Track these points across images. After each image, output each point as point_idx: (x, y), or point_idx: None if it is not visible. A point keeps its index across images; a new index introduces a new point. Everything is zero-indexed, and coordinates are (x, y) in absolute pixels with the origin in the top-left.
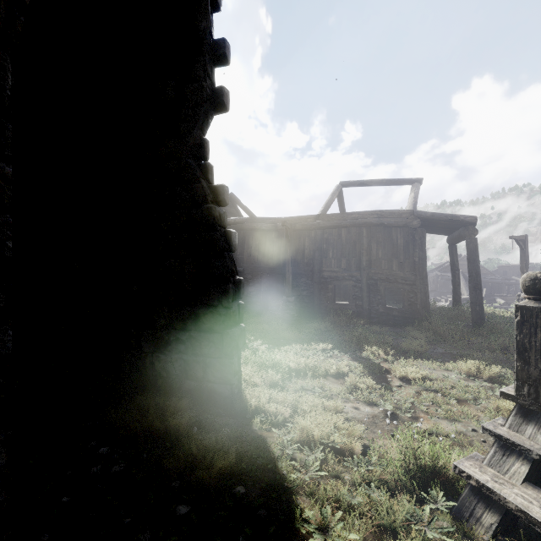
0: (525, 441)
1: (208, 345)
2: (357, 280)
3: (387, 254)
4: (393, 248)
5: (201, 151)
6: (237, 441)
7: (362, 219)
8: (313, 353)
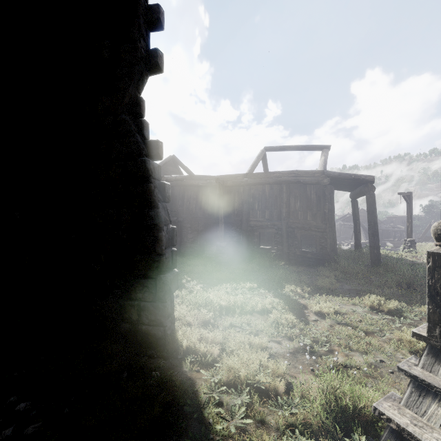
0: (440, 382)
1: (142, 289)
2: (279, 228)
3: (303, 206)
4: (307, 201)
5: (137, 109)
6: (164, 388)
7: (282, 177)
8: (241, 292)
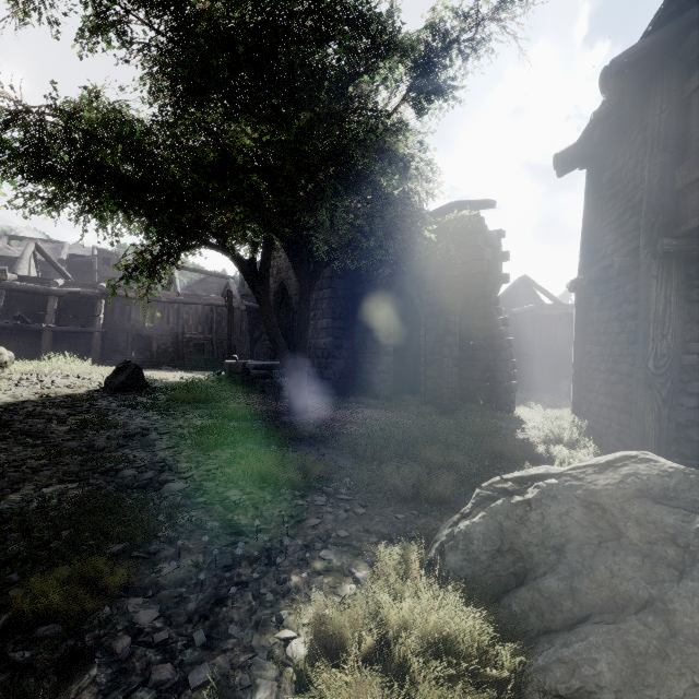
0: None
1: (499, 388)
2: None
3: None
4: None
5: (496, 302)
6: (509, 415)
7: None
8: None
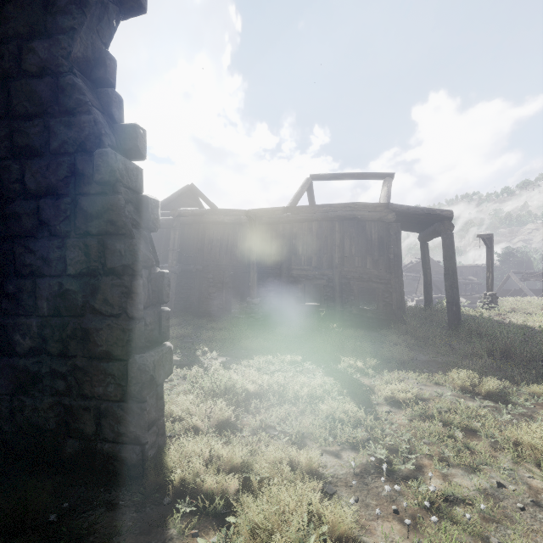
0: None
1: (103, 380)
2: (329, 279)
3: (361, 250)
4: (367, 243)
5: (100, 70)
6: None
7: (334, 212)
8: (279, 368)
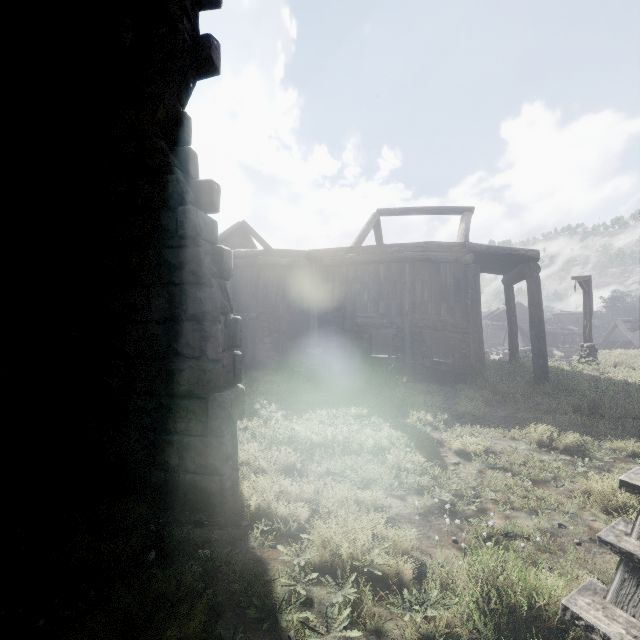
0: None
1: (186, 417)
2: (399, 327)
3: (434, 295)
4: (441, 288)
5: (178, 130)
6: (214, 579)
7: (404, 253)
8: (343, 421)
